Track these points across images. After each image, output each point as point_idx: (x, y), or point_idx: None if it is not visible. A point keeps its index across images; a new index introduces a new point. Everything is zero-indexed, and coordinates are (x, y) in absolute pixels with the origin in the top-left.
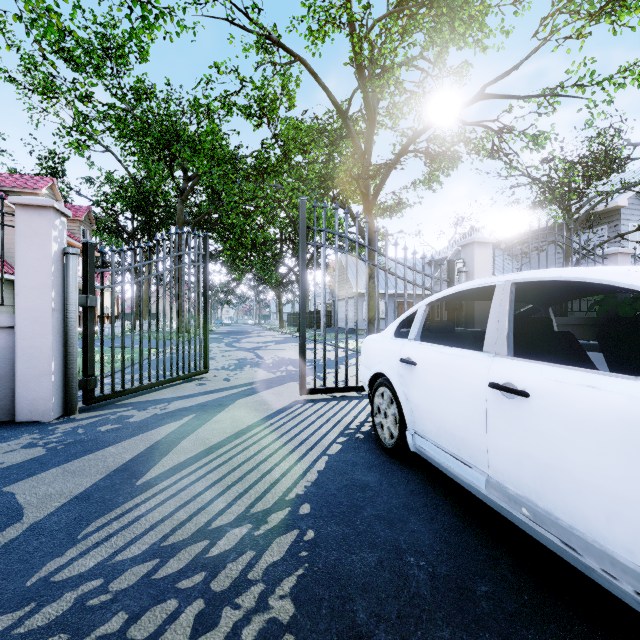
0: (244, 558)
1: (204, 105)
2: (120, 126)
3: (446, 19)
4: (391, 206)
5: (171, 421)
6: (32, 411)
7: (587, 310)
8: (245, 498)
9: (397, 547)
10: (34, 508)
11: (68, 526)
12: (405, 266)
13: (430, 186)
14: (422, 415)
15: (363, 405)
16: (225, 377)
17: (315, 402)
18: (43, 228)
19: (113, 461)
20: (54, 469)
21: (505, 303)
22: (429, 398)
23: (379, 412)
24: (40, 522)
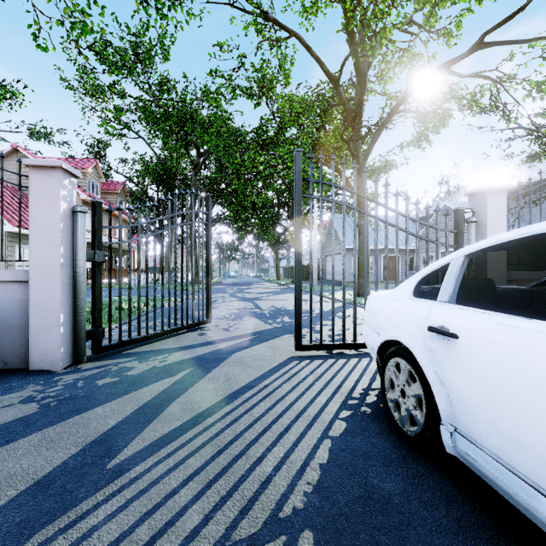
0: None
1: (213, 92)
2: (146, 114)
3: None
4: (378, 168)
5: (166, 376)
6: (43, 360)
7: None
8: (227, 508)
9: None
10: None
11: (6, 537)
12: (407, 217)
13: (419, 145)
14: (470, 410)
15: (363, 366)
16: (225, 327)
17: (311, 359)
18: (52, 188)
19: (95, 428)
20: (34, 435)
21: None
22: (485, 390)
23: (392, 386)
24: None
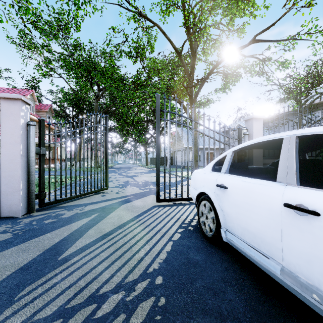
0: (118, 320)
1: (108, 52)
2: (66, 63)
3: (234, 2)
4: (203, 102)
5: (84, 217)
6: (9, 211)
7: (316, 156)
8: (122, 271)
9: (221, 313)
10: None
11: (10, 290)
12: (214, 131)
13: (224, 91)
14: (231, 220)
15: (191, 209)
16: (116, 191)
17: (164, 206)
18: (15, 111)
19: (48, 243)
20: (13, 248)
21: (292, 149)
22: (237, 210)
23: (202, 215)
24: None
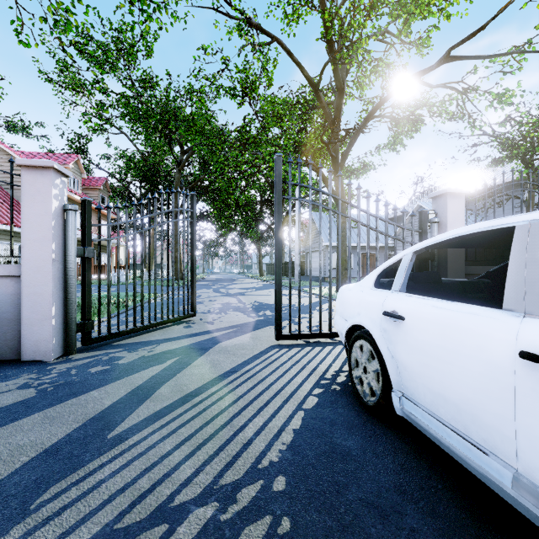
0: None
1: (197, 90)
2: (129, 110)
3: None
4: (357, 169)
5: (155, 364)
6: (35, 351)
7: None
8: (214, 463)
9: None
10: (1, 462)
11: (26, 490)
12: (377, 217)
13: (394, 148)
14: (412, 377)
15: (337, 352)
16: (209, 320)
17: (290, 347)
18: (45, 187)
19: (92, 407)
20: (36, 414)
21: (535, 248)
22: (422, 359)
23: (357, 365)
24: (0, 482)
